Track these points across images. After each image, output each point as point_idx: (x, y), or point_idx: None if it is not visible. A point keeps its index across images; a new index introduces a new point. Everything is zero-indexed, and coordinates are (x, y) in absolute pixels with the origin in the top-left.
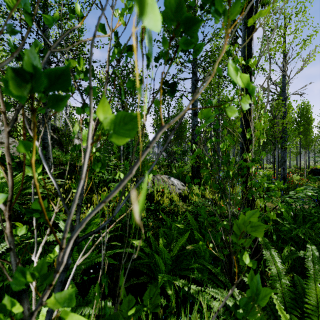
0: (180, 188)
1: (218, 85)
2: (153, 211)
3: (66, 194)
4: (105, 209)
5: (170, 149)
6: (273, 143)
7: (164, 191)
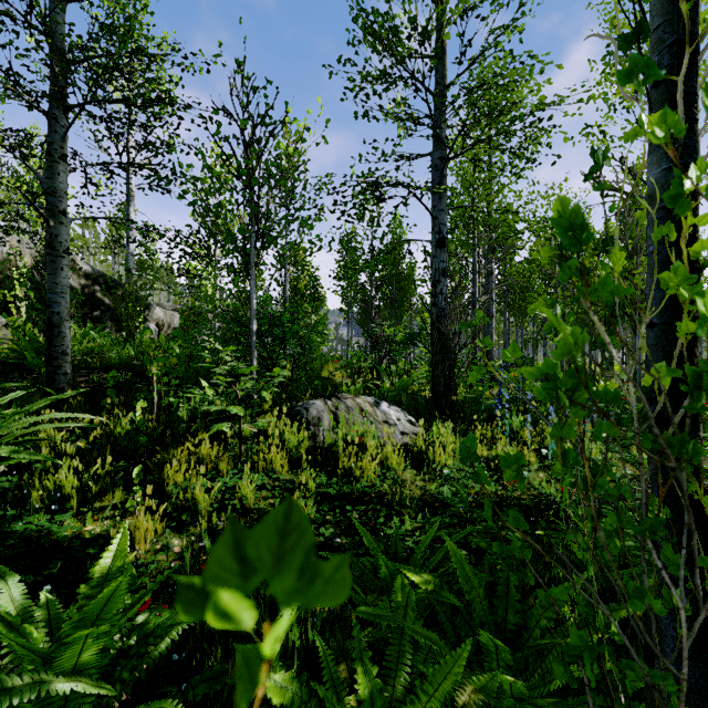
0: (406, 431)
1: (489, 180)
2: (336, 502)
3: (93, 456)
4: (200, 500)
5: (377, 330)
6: (628, 315)
7: (364, 442)
